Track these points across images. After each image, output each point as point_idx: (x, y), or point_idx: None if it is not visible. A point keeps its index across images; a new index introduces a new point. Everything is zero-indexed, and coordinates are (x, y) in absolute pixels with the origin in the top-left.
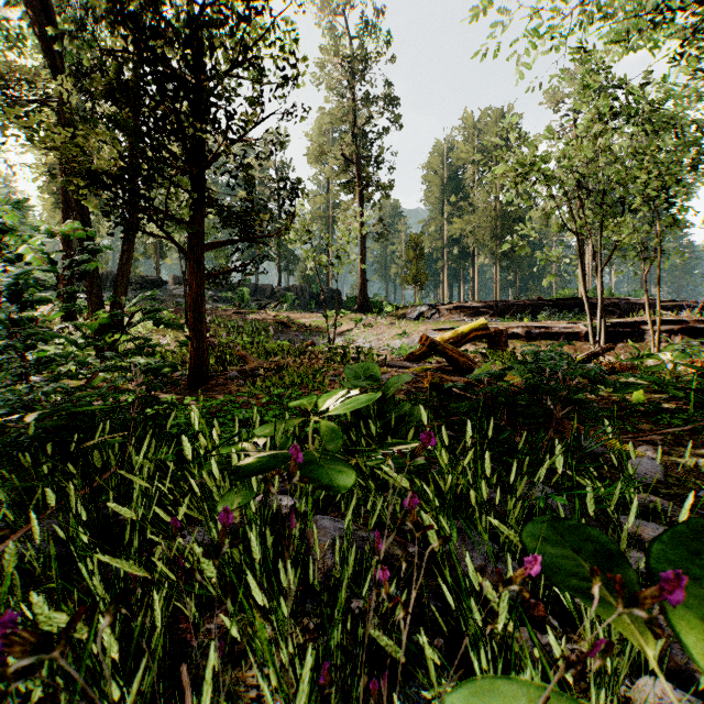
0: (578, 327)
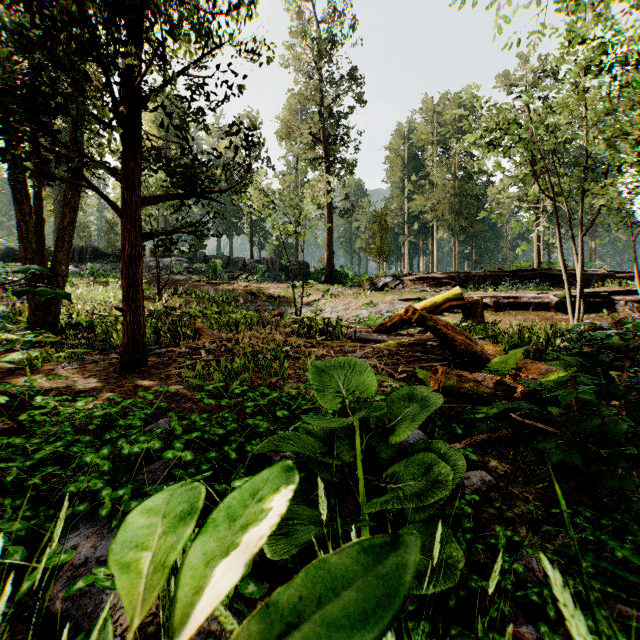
0: (547, 297)
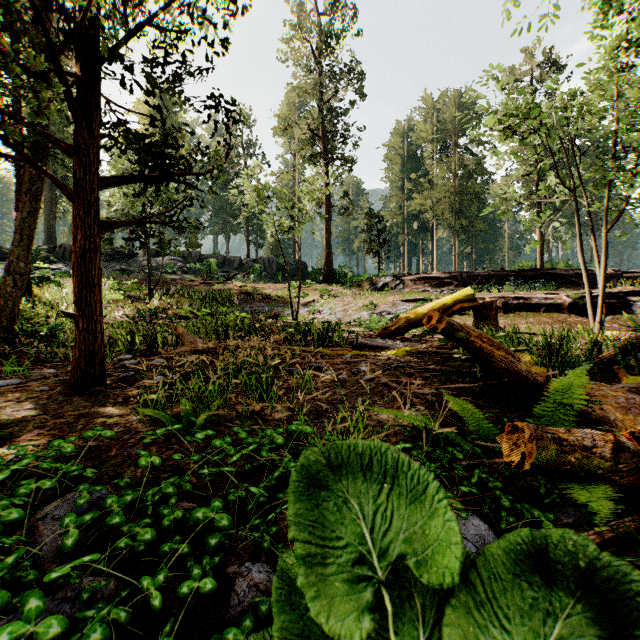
0: (559, 298)
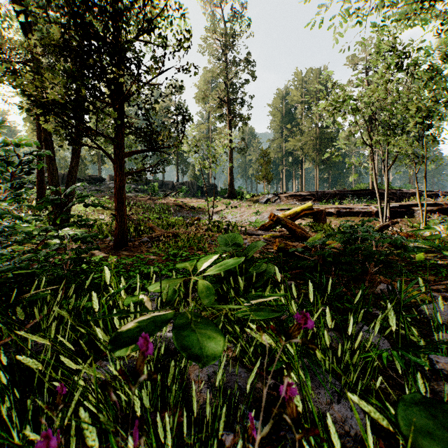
0: (370, 208)
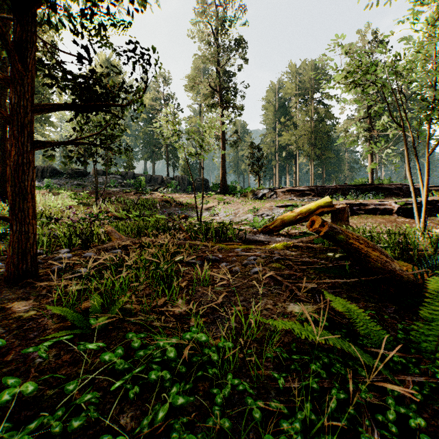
0: (390, 204)
